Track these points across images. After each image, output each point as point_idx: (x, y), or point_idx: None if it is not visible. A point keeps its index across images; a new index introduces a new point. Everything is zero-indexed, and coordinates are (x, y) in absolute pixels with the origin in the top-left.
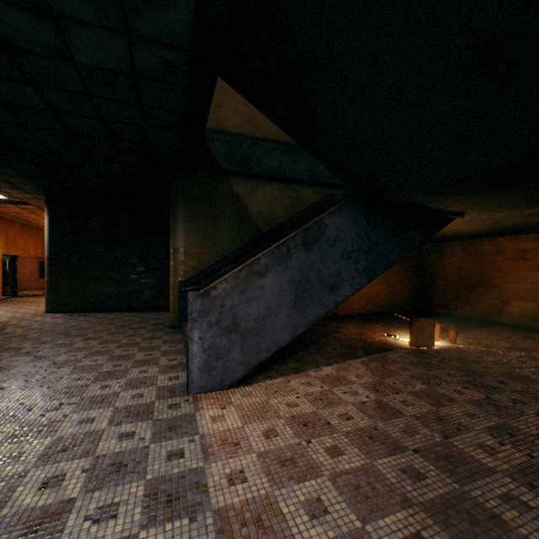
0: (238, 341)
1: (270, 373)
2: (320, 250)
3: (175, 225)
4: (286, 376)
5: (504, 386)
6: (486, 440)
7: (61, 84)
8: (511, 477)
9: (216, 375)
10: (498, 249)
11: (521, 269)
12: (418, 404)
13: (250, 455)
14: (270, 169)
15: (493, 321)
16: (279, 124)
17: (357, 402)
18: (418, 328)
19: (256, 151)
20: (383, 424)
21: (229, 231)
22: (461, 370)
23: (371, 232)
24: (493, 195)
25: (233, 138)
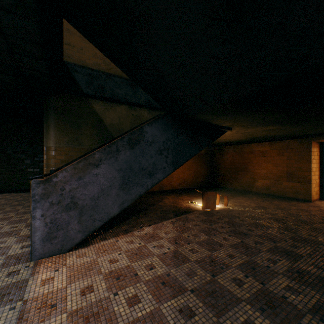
0: (77, 215)
1: (106, 235)
2: (141, 148)
3: (47, 130)
4: (117, 237)
5: (251, 233)
6: (238, 275)
7: None
8: (250, 304)
9: (56, 242)
10: (251, 150)
11: (262, 161)
12: (201, 251)
13: (62, 315)
14: (119, 96)
15: (249, 191)
16: (109, 57)
17: (161, 253)
18: (207, 198)
19: (109, 82)
20: (175, 270)
21: (90, 135)
22: (229, 224)
23: (176, 138)
24: (245, 116)
25: (92, 72)
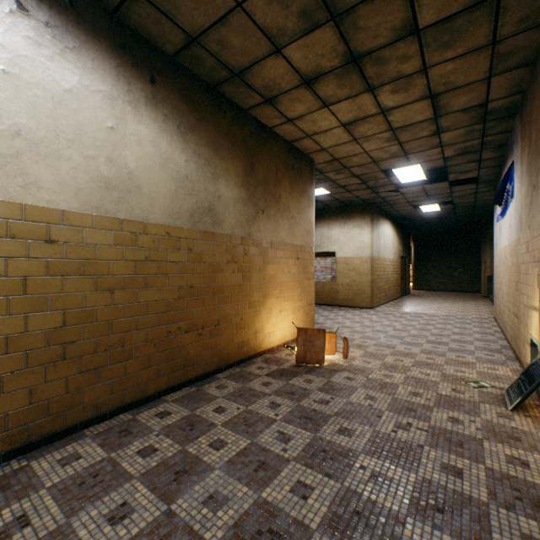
0: None
1: None
2: None
3: (484, 249)
4: None
5: None
6: None
7: (447, 218)
8: None
9: None
10: None
11: None
12: None
13: None
14: None
15: None
16: None
17: None
18: None
19: None
20: None
21: None
22: None
23: None
24: None
25: None
